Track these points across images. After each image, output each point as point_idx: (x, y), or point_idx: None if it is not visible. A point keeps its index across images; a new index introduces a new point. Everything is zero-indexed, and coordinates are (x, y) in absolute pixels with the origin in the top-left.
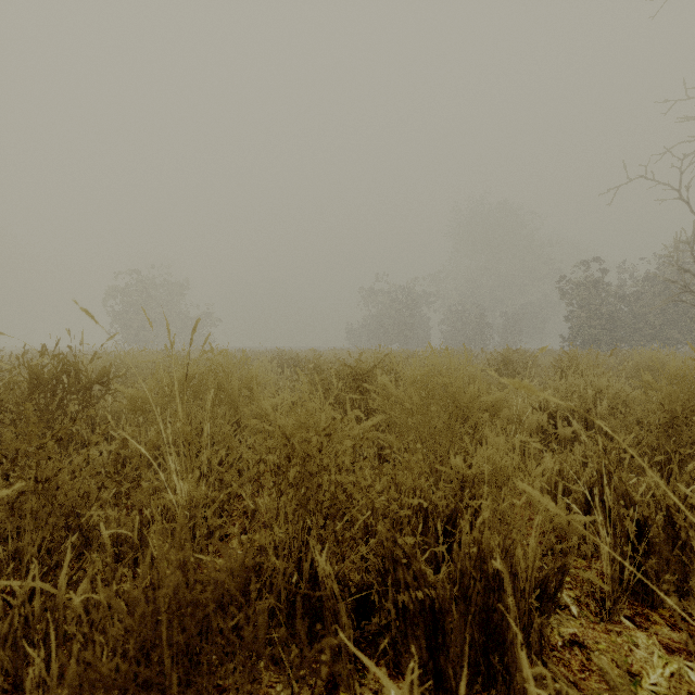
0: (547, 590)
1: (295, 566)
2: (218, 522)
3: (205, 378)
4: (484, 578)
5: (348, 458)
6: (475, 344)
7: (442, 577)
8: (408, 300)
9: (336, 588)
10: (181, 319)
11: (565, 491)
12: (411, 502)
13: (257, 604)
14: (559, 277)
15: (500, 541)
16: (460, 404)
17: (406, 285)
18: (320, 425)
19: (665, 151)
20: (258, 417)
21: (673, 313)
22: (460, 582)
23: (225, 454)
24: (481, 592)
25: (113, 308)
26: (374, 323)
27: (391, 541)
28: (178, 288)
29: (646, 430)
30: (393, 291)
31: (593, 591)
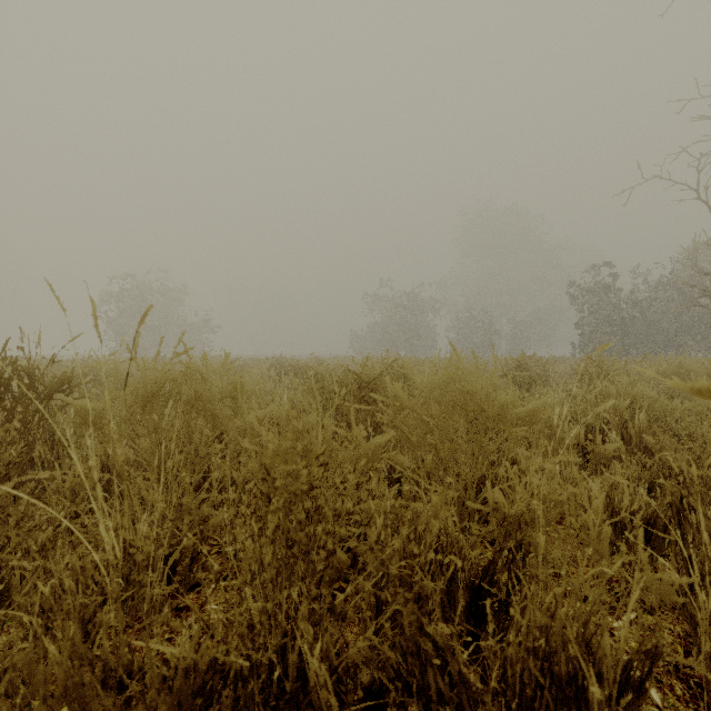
0: (630, 680)
1: (277, 651)
2: (167, 589)
3: (179, 386)
4: (556, 683)
5: (351, 491)
6: (482, 352)
7: (494, 684)
8: (414, 306)
9: (333, 703)
10: (179, 326)
11: (616, 523)
12: (439, 557)
13: (221, 710)
14: (570, 282)
15: (578, 627)
16: (489, 417)
17: (412, 290)
18: (317, 444)
19: (683, 149)
20: (244, 433)
21: (687, 319)
22: (522, 692)
23: (206, 476)
24: (551, 704)
25: (107, 314)
26: (378, 330)
27: (415, 625)
28: (176, 293)
29: (700, 446)
30: (399, 297)
31: (673, 664)
